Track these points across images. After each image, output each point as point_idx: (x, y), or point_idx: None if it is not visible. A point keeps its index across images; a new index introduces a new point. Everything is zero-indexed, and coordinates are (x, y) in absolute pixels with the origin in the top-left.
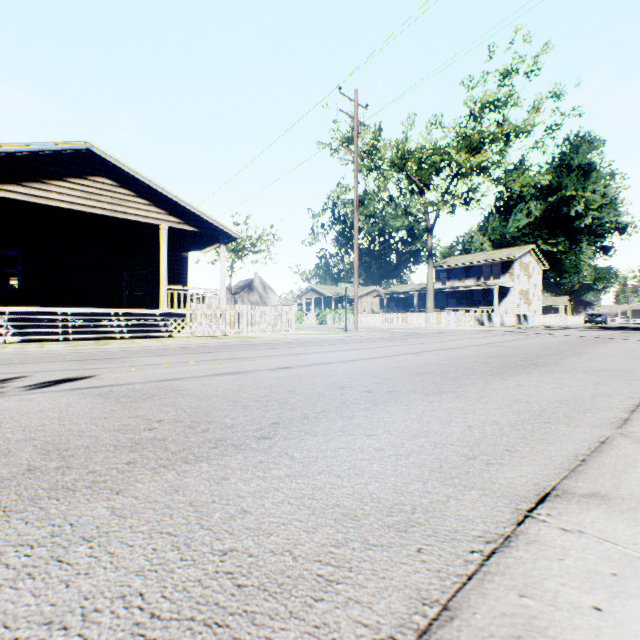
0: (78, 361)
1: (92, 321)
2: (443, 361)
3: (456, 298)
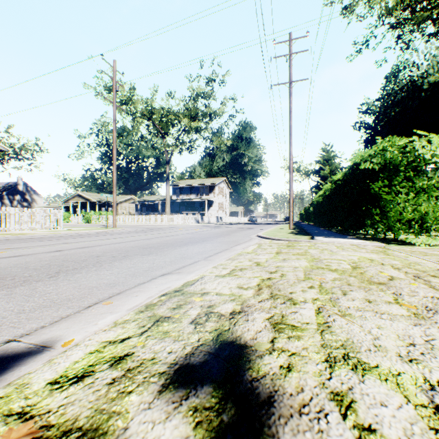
0: None
1: None
2: (162, 242)
3: (185, 206)
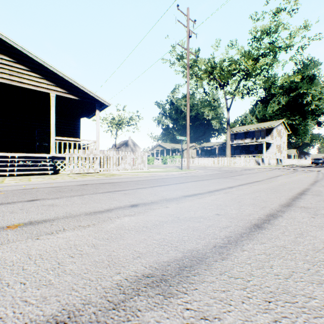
0: None
1: None
2: None
3: (239, 149)
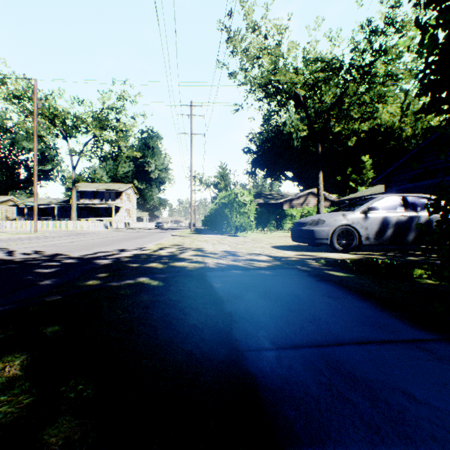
0: None
1: None
2: (118, 238)
3: (88, 211)
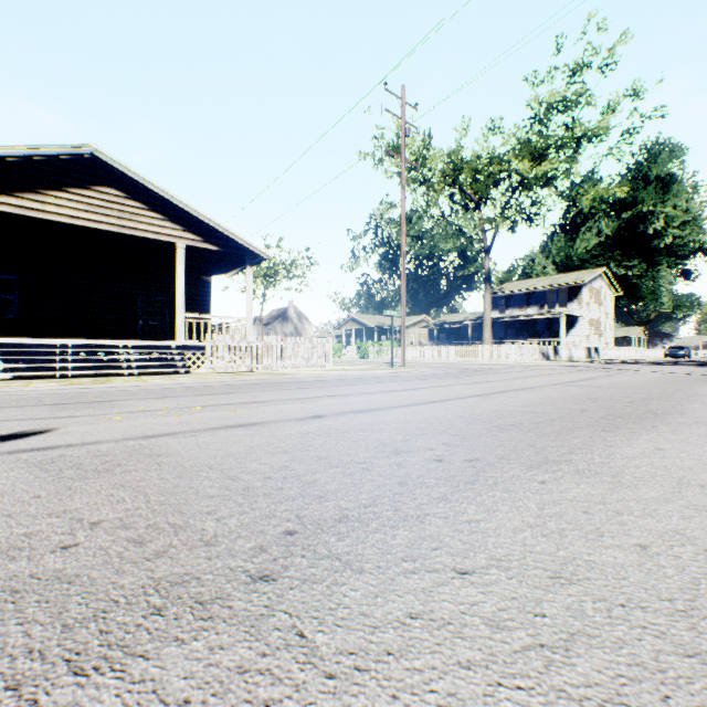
0: (55, 405)
1: (97, 355)
2: (525, 407)
3: (516, 329)
